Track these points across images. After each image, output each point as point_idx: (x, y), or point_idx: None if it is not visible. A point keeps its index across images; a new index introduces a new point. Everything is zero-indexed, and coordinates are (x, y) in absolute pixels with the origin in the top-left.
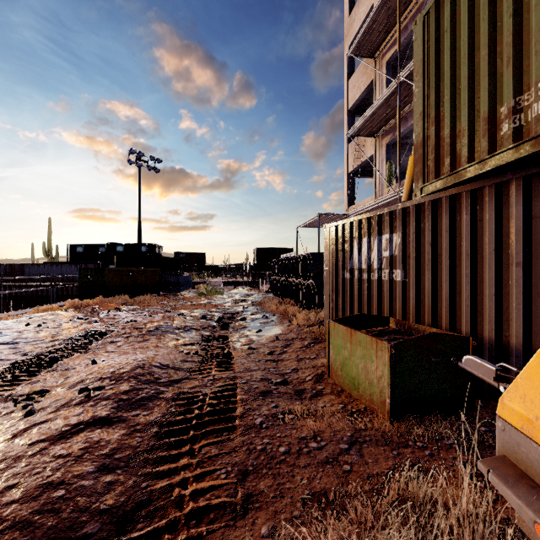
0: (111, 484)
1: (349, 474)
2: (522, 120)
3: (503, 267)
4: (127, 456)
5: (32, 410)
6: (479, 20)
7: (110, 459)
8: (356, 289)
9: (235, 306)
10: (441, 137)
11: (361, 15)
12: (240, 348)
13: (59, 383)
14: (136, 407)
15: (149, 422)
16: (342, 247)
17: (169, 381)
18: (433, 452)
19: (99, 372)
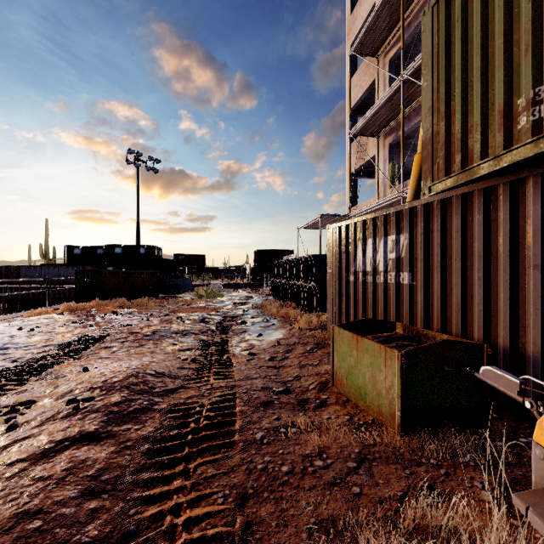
0: (96, 512)
1: (359, 498)
2: (542, 112)
3: (519, 270)
4: (115, 477)
5: (15, 424)
6: (494, 7)
7: (96, 481)
8: (360, 293)
9: (235, 309)
10: (452, 132)
11: (363, 13)
12: (239, 354)
13: (47, 393)
14: (127, 421)
15: (141, 437)
16: (346, 249)
17: (164, 391)
18: (449, 471)
19: (90, 381)
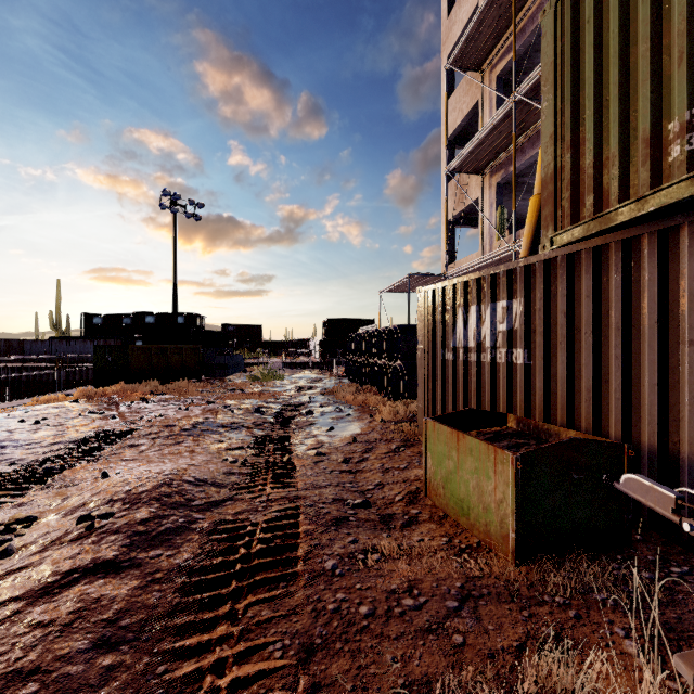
0: (111, 670)
1: (462, 650)
2: None
3: (669, 347)
4: (139, 621)
5: (9, 549)
6: (636, 3)
7: (114, 628)
8: (461, 375)
9: (300, 395)
10: (581, 167)
11: (464, 16)
12: (304, 454)
13: (54, 506)
14: (157, 545)
15: (174, 567)
16: (442, 318)
17: (205, 504)
18: (580, 613)
19: (109, 491)
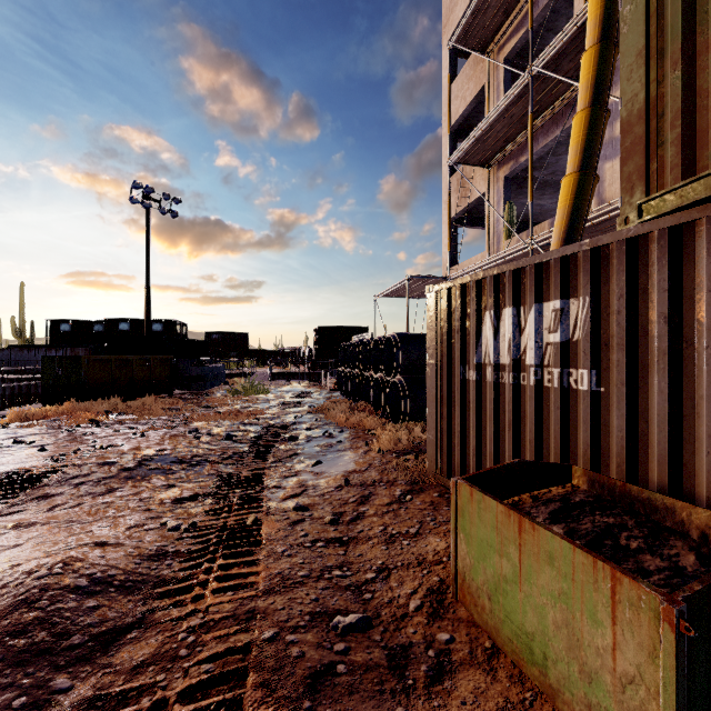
0: None
1: None
2: None
3: None
4: None
5: None
6: None
7: None
8: (489, 401)
9: (284, 414)
10: (699, 88)
11: None
12: (279, 508)
13: None
14: None
15: None
16: (462, 325)
17: (89, 641)
18: None
19: None
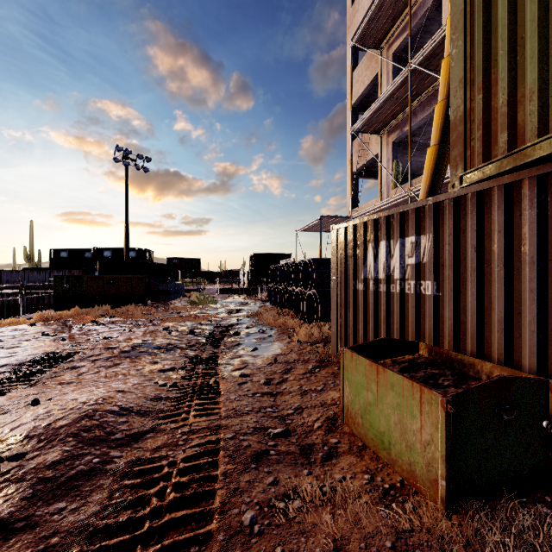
0: None
1: None
2: None
3: None
4: None
5: None
6: None
7: None
8: (371, 304)
9: (229, 318)
10: (492, 107)
11: (365, 4)
12: (230, 375)
13: None
14: (62, 494)
15: (76, 526)
16: (354, 252)
17: (126, 437)
18: None
19: (28, 426)
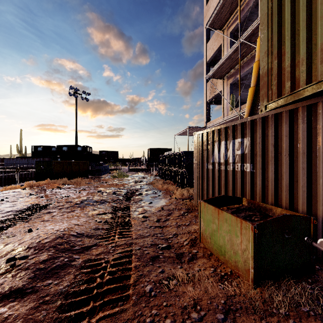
0: None
1: None
2: None
3: None
4: None
5: None
6: None
7: None
8: (216, 176)
9: (135, 185)
10: (282, 67)
11: (214, 4)
12: (137, 217)
13: None
14: (49, 276)
15: (58, 291)
16: (207, 148)
17: (81, 248)
18: (296, 321)
19: (28, 242)
